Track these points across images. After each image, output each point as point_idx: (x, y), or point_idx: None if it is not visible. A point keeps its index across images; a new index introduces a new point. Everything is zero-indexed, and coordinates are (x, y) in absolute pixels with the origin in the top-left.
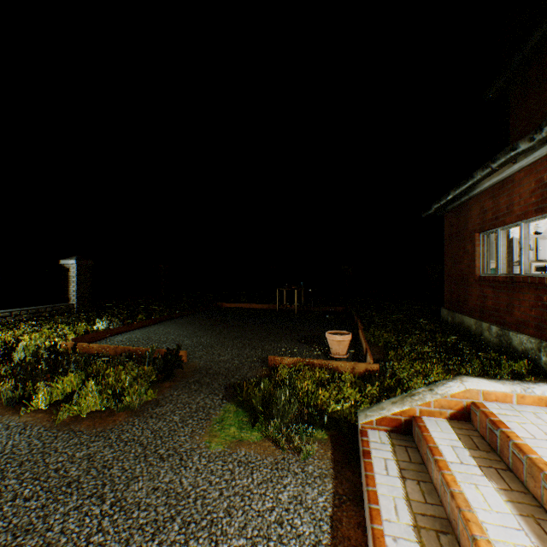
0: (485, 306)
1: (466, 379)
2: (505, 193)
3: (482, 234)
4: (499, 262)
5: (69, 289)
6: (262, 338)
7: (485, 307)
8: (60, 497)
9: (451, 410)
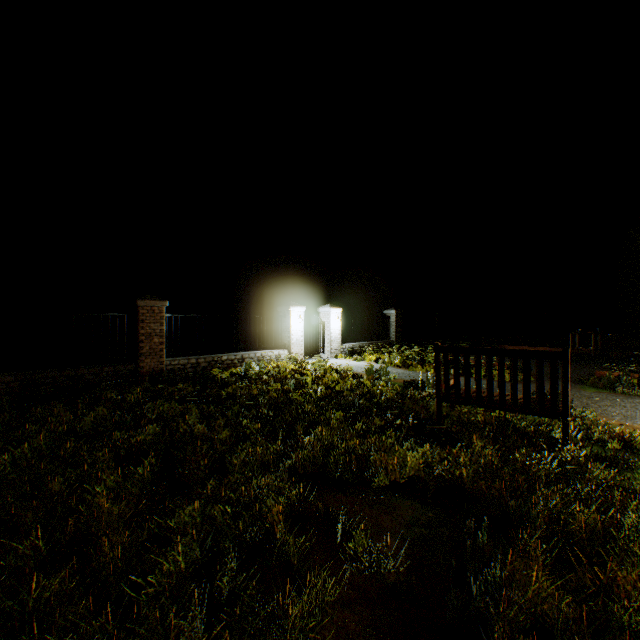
0: None
1: None
2: None
3: None
4: None
5: (389, 330)
6: (575, 366)
7: None
8: None
9: None
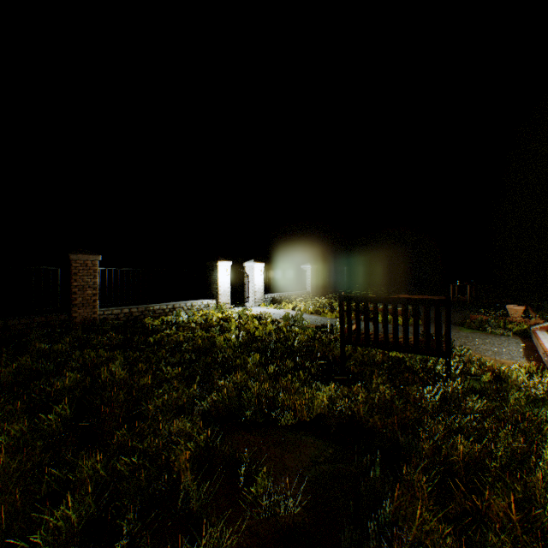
0: None
1: None
2: None
3: None
4: None
5: (306, 282)
6: (455, 311)
7: None
8: None
9: None
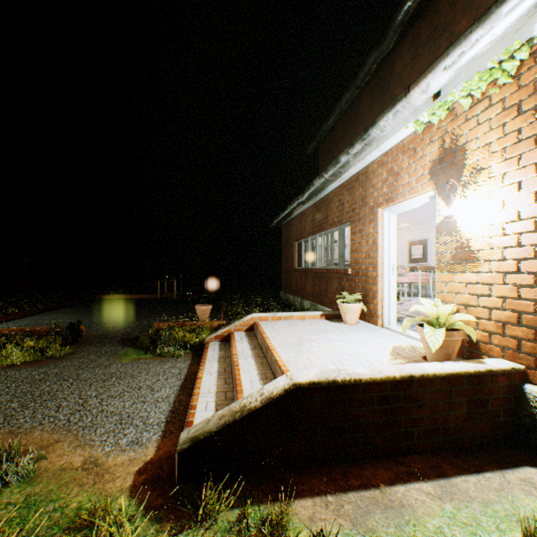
0: (298, 287)
1: (254, 313)
2: (304, 220)
3: (297, 243)
4: (303, 260)
5: None
6: (148, 316)
7: (298, 287)
8: (39, 383)
9: (247, 327)
